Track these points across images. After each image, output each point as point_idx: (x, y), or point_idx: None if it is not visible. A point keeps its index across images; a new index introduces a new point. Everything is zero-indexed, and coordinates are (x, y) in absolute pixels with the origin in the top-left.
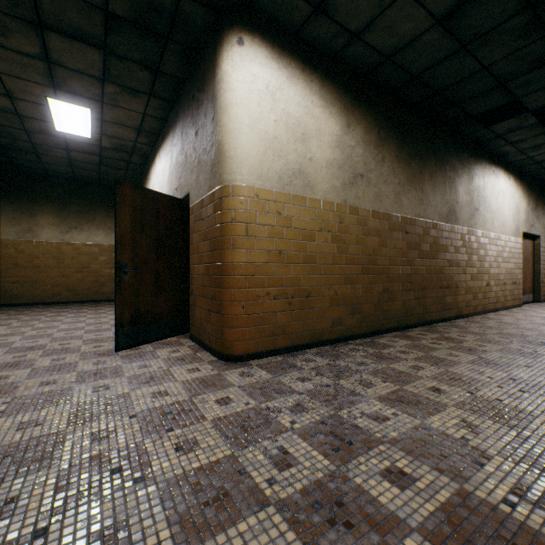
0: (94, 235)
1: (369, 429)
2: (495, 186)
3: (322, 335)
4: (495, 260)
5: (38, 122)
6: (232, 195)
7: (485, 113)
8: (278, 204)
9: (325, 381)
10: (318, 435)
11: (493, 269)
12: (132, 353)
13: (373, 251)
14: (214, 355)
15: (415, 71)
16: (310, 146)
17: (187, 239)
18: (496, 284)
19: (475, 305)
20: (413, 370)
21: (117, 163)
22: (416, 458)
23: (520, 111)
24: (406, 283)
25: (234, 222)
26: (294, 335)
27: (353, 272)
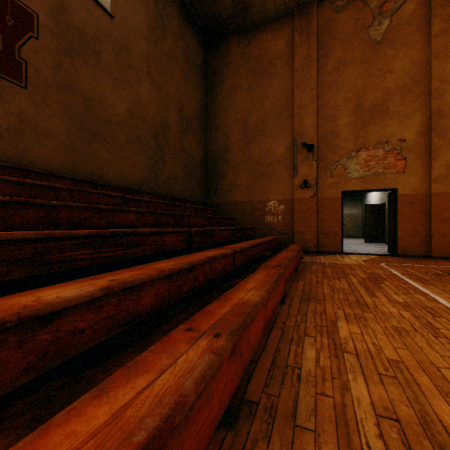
0: (344, 210)
1: None
2: None
3: None
4: None
5: None
6: None
7: None
8: None
9: None
10: None
11: None
12: (368, 244)
13: None
14: None
15: None
16: None
17: (384, 215)
18: None
19: None
20: None
21: None
22: None
23: None
24: None
25: None
26: None
27: None
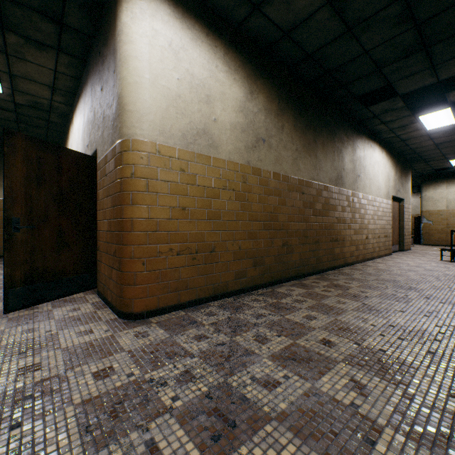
0: None
1: (257, 401)
2: (372, 158)
3: (226, 288)
4: (372, 217)
5: None
6: (132, 149)
7: (365, 96)
8: (182, 162)
9: (222, 339)
10: (199, 416)
11: (371, 225)
12: (24, 314)
13: (274, 209)
14: (115, 313)
15: (310, 49)
16: (214, 108)
17: (96, 195)
18: (373, 237)
19: (357, 255)
20: (306, 321)
21: (36, 122)
22: (305, 441)
23: (391, 96)
24: (303, 237)
25: (134, 177)
26: (198, 288)
27: (256, 228)
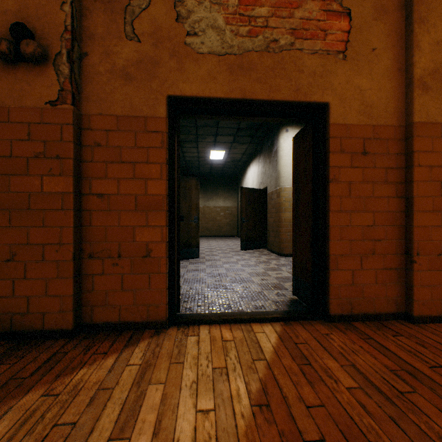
0: (218, 202)
1: None
2: None
3: None
4: None
5: (204, 158)
6: (283, 191)
7: None
8: None
9: None
10: None
11: None
12: (246, 252)
13: None
14: (276, 254)
15: None
16: None
17: (266, 206)
18: None
19: None
20: None
21: (230, 166)
22: None
23: None
24: None
25: (284, 202)
26: None
27: None
